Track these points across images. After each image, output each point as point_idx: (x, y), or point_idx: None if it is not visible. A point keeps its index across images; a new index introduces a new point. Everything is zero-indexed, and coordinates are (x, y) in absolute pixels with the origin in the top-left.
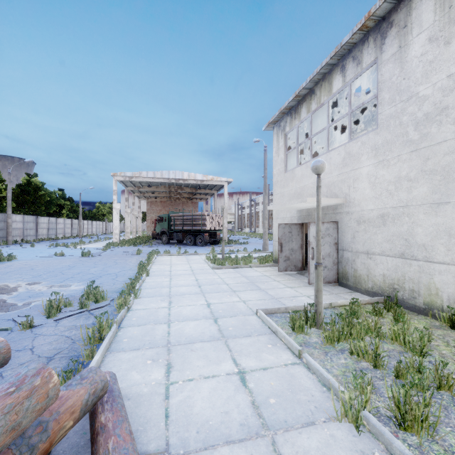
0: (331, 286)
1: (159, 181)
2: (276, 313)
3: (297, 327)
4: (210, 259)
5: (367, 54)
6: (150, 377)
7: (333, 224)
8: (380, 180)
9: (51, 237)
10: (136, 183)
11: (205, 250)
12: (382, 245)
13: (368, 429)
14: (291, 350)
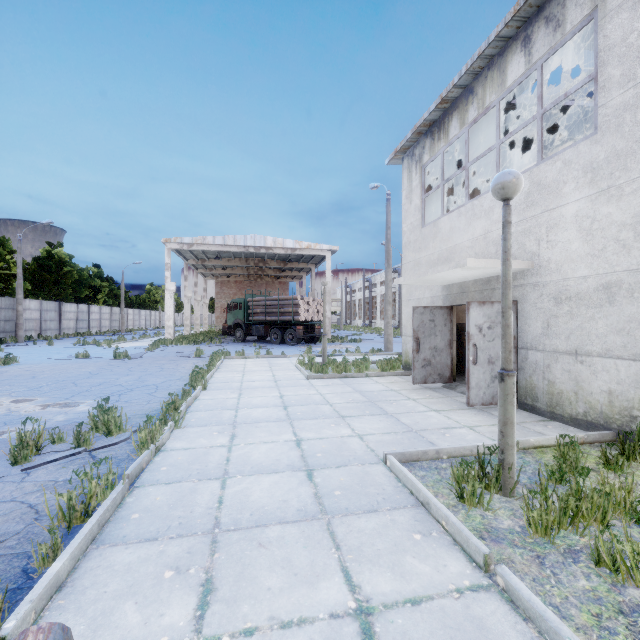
0: None
1: (231, 250)
2: (421, 460)
3: (469, 495)
4: (304, 363)
5: (576, 6)
6: (161, 619)
7: None
8: (603, 223)
9: (81, 332)
10: (198, 253)
11: (298, 351)
12: (607, 339)
13: None
14: (463, 550)
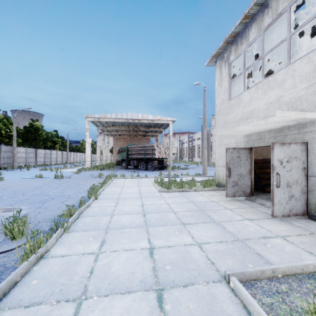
0: (299, 219)
1: (120, 121)
2: (259, 278)
3: None
4: (157, 182)
5: None
6: None
7: (301, 145)
8: None
9: (47, 164)
10: (103, 123)
11: (154, 174)
12: None
13: None
14: None
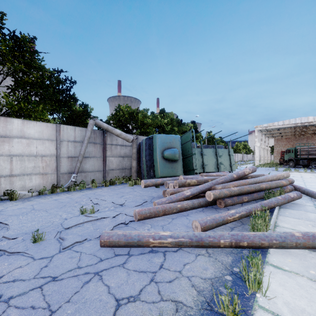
0: None
1: (287, 126)
2: None
3: None
4: None
5: None
6: None
7: None
8: None
9: None
10: (268, 129)
11: None
12: None
13: None
14: None
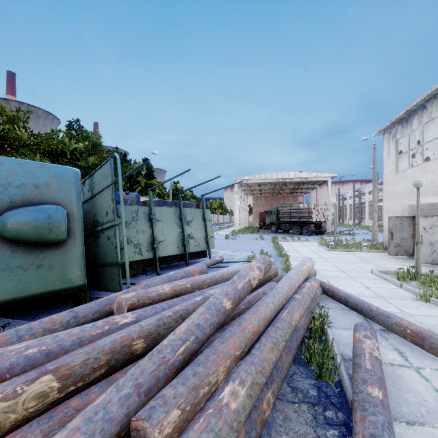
0: None
1: (269, 181)
2: (386, 274)
3: (401, 277)
4: (322, 244)
5: None
6: None
7: None
8: None
9: None
10: (249, 183)
11: (313, 239)
12: None
13: (432, 304)
14: (395, 285)
